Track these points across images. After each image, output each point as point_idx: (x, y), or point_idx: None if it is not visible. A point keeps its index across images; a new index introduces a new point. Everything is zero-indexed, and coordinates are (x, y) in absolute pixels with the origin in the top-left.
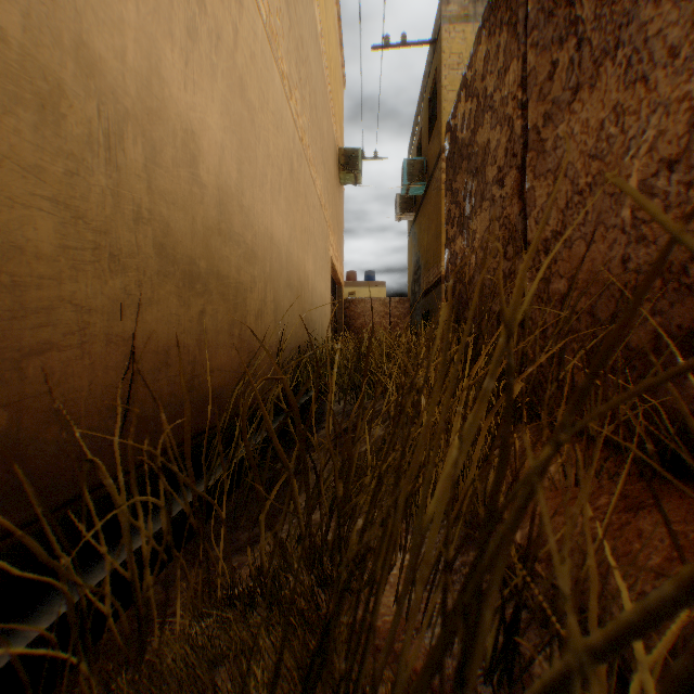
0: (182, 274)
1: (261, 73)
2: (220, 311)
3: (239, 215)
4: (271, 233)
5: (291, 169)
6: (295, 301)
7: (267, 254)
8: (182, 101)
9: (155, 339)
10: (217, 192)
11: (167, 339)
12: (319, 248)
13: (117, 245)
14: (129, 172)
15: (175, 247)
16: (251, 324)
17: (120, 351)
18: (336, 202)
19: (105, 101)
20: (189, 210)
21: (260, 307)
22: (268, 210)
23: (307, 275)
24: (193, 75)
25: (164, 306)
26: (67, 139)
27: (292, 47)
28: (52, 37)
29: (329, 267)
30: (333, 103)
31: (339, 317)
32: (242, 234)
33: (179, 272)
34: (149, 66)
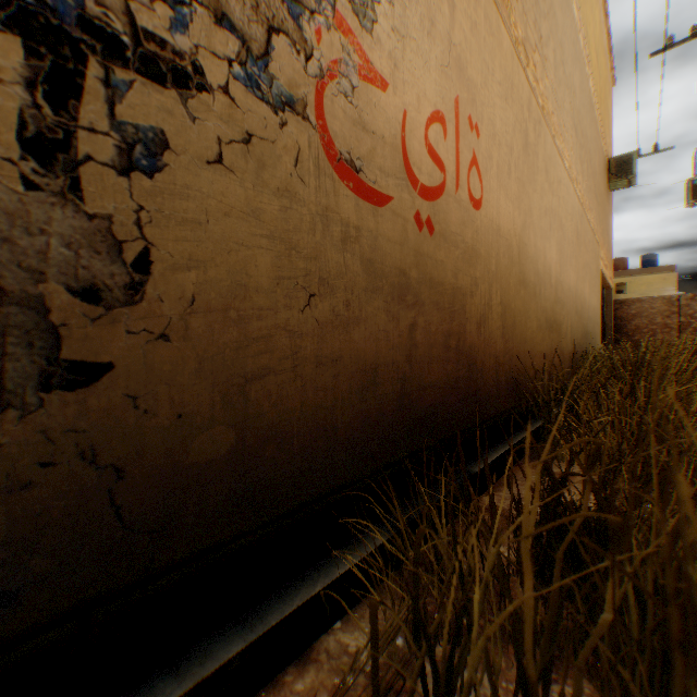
0: (548, 326)
1: (565, 200)
2: (555, 338)
3: (559, 288)
4: (568, 286)
5: (576, 234)
6: (578, 321)
7: (567, 299)
8: (548, 258)
9: (544, 352)
10: (554, 284)
11: (546, 352)
12: (591, 271)
13: (540, 323)
14: (541, 298)
15: (547, 317)
16: (562, 341)
17: (540, 356)
18: (604, 213)
19: (539, 281)
20: (549, 300)
21: (565, 331)
22: (567, 274)
23: (584, 299)
24: (550, 243)
25: (545, 339)
26: (536, 299)
27: (576, 151)
28: (535, 274)
29: (598, 280)
30: (601, 125)
31: (606, 320)
32: (559, 297)
33: (547, 325)
34: (543, 257)
